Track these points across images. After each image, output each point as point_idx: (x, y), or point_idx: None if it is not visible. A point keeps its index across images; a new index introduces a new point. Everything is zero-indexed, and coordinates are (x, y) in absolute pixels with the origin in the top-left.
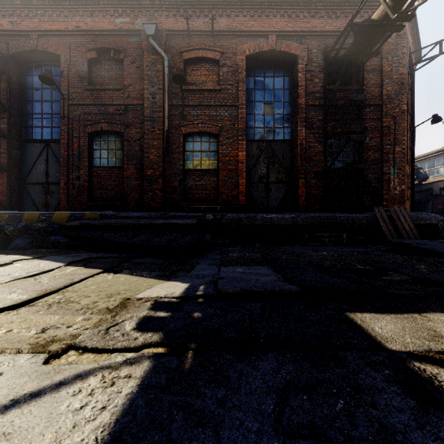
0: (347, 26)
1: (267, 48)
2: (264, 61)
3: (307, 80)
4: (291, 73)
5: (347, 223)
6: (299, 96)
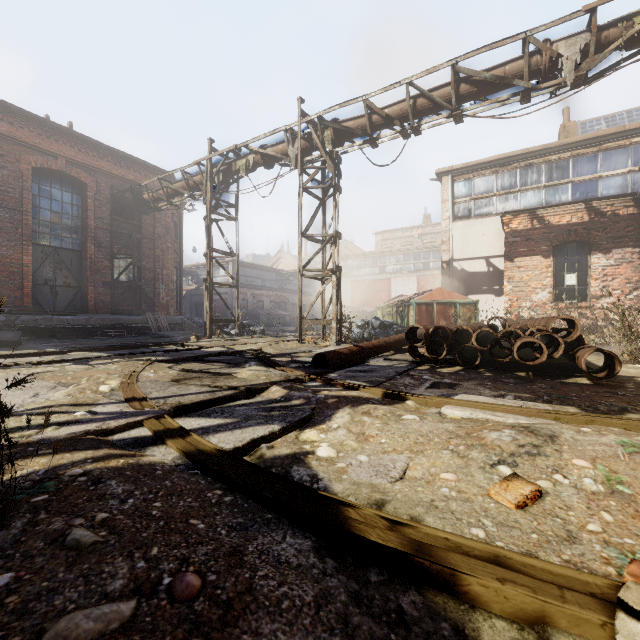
0: (129, 190)
1: (57, 168)
2: (51, 173)
3: (97, 207)
4: (80, 192)
5: (128, 323)
6: (89, 218)
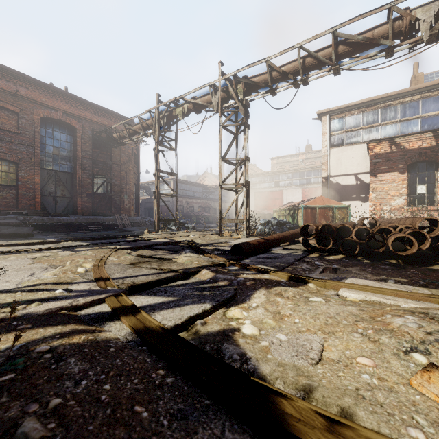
0: (104, 131)
1: (57, 118)
2: (53, 121)
3: (83, 143)
4: (72, 133)
5: (103, 221)
6: (78, 151)
